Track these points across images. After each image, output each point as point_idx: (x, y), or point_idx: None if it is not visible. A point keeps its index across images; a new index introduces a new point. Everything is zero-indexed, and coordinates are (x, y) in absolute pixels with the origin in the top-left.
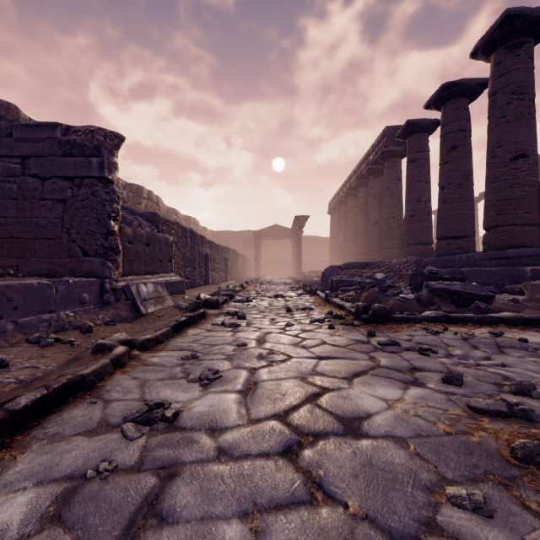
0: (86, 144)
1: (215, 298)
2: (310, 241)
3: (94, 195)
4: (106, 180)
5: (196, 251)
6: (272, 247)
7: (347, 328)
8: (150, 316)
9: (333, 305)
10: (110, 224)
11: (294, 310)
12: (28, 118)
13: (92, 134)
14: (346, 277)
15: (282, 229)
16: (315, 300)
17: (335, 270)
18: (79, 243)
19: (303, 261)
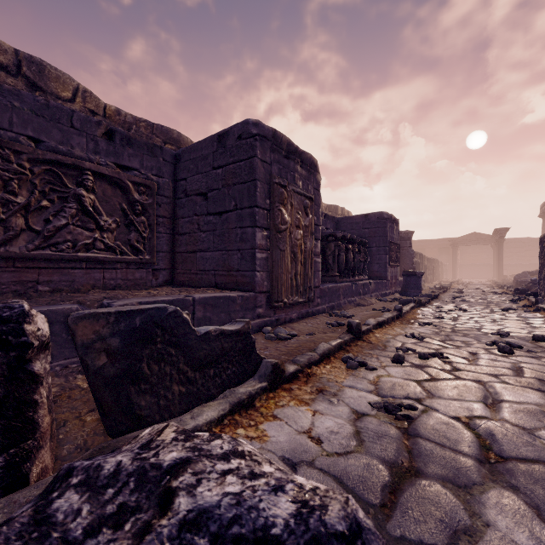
0: (405, 237)
1: (446, 286)
2: (518, 244)
3: (408, 252)
4: (410, 247)
5: (423, 264)
6: (468, 251)
7: (506, 295)
8: (425, 291)
9: (508, 291)
10: (413, 261)
11: (487, 292)
12: (346, 210)
13: (407, 234)
14: (528, 279)
15: (480, 236)
16: (501, 290)
17: (524, 275)
18: (403, 267)
19: (507, 265)
